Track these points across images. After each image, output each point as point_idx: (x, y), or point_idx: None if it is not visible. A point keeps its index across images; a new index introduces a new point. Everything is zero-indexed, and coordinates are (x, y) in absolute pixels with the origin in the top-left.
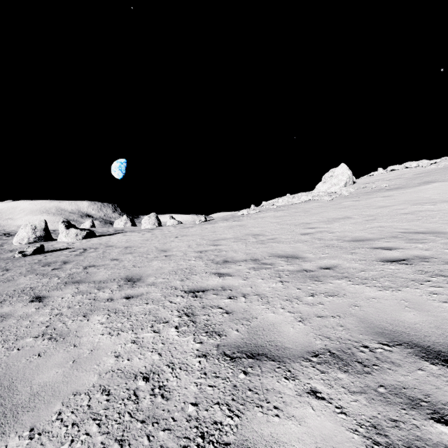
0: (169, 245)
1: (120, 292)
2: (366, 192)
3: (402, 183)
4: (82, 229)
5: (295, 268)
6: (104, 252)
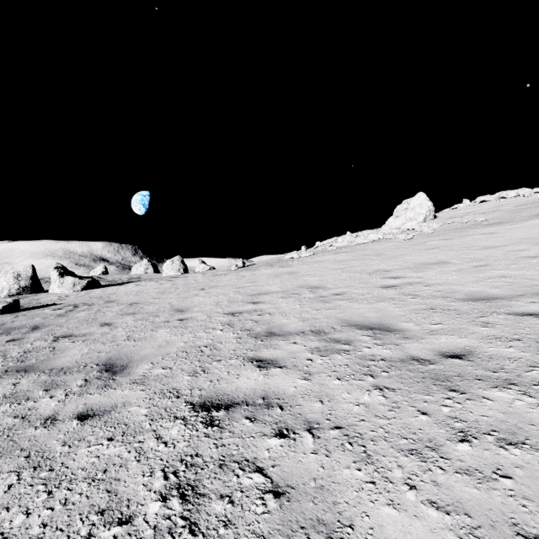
0: (189, 301)
1: (77, 400)
2: (456, 228)
3: (505, 217)
4: (82, 278)
5: (393, 353)
6: (98, 311)
